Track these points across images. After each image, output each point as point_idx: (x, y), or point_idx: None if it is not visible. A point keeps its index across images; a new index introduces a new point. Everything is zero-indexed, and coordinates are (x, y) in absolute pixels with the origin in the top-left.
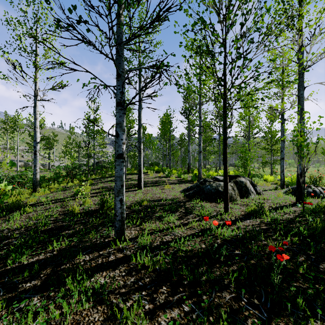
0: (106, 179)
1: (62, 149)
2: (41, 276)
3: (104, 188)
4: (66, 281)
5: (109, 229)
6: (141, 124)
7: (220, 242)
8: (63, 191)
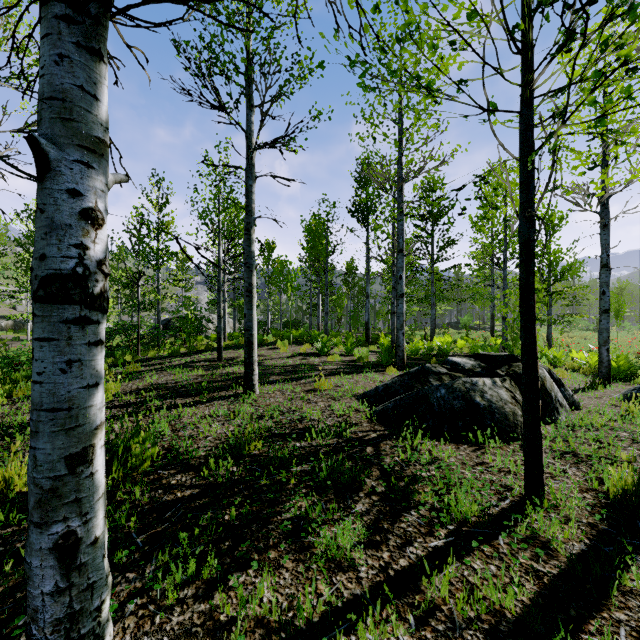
0: (177, 360)
1: None
2: None
3: (156, 389)
4: None
5: None
6: (253, 220)
7: None
8: None
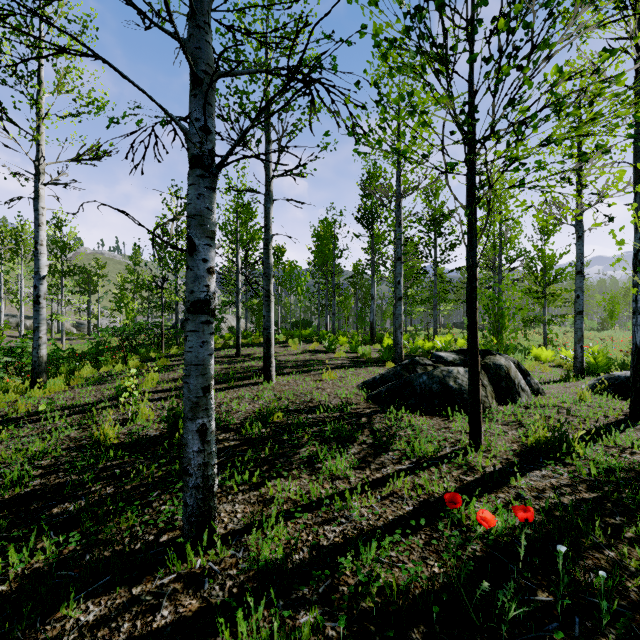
0: None
1: (115, 293)
2: None
3: None
4: None
5: (175, 503)
6: (270, 237)
7: (482, 554)
8: (97, 384)
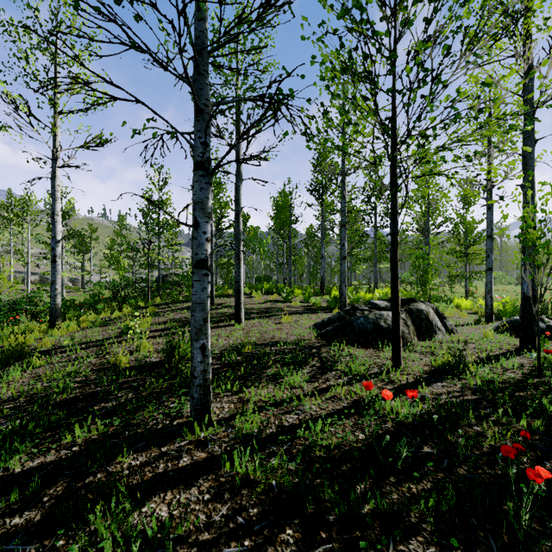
0: (180, 305)
1: (105, 253)
2: (45, 501)
3: (176, 322)
4: (90, 517)
5: (181, 401)
6: (240, 209)
7: (391, 429)
8: (102, 326)
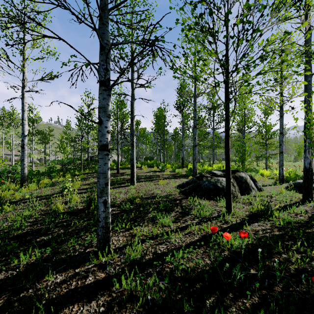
0: None
1: (58, 144)
2: None
3: (95, 184)
4: None
5: (92, 236)
6: (134, 116)
7: (228, 256)
8: (52, 186)
